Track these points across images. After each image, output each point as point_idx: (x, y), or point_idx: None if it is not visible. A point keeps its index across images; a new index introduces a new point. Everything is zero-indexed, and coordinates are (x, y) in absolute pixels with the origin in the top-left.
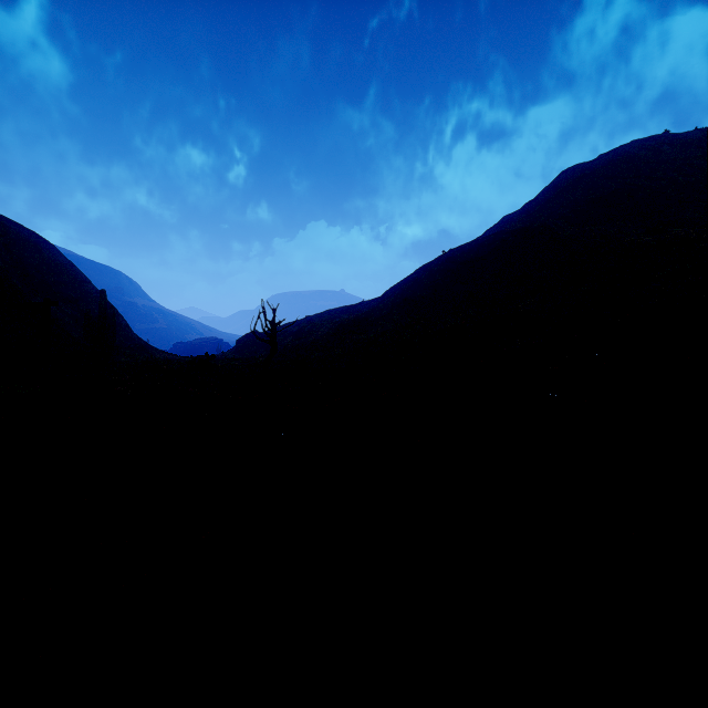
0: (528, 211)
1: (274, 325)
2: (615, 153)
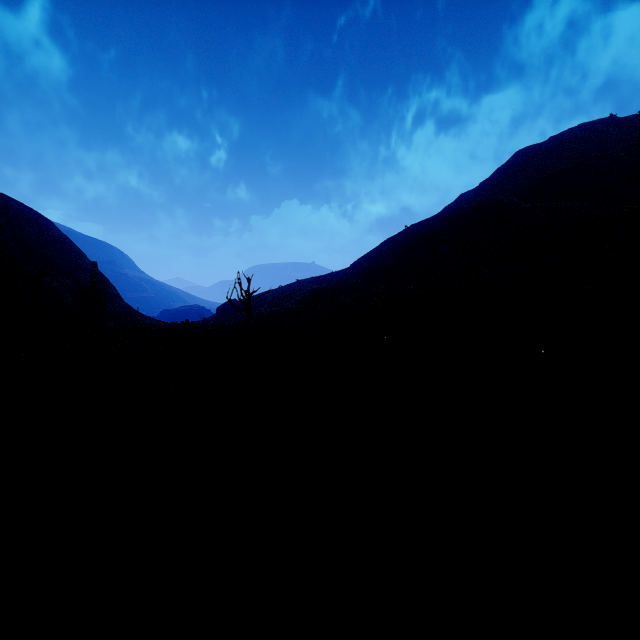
0: (483, 189)
1: (249, 294)
2: (564, 135)
